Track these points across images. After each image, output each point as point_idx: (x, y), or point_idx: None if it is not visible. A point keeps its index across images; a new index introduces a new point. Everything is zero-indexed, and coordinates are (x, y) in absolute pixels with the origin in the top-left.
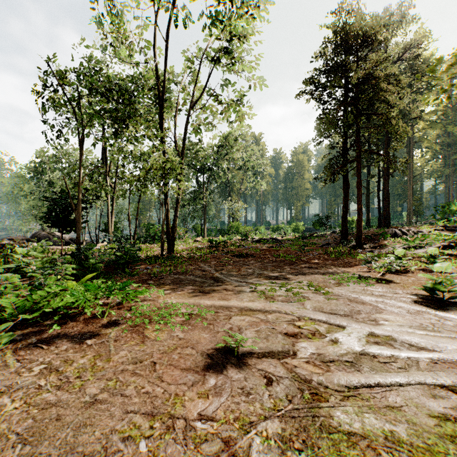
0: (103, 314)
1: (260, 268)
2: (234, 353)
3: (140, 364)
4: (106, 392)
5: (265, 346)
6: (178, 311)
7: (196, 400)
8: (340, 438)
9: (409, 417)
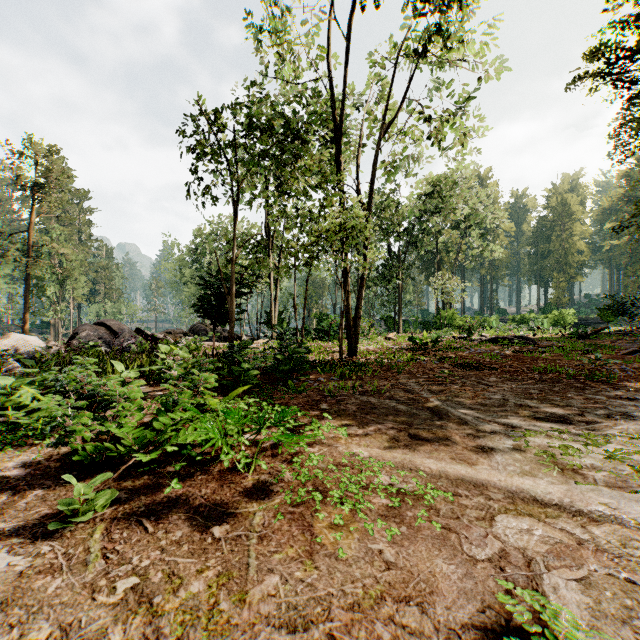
0: (248, 465)
1: (514, 392)
2: None
3: (303, 634)
4: None
5: None
6: (376, 482)
7: None
8: None
9: None
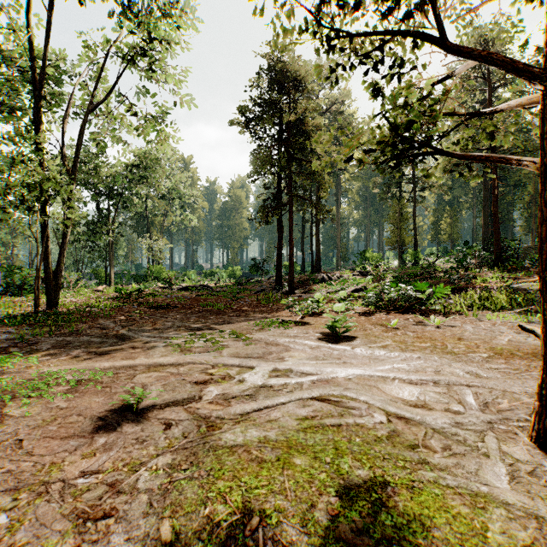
0: None
1: (181, 320)
2: (133, 409)
3: None
4: None
5: (170, 397)
6: (61, 379)
7: (80, 462)
8: (224, 452)
9: (282, 424)
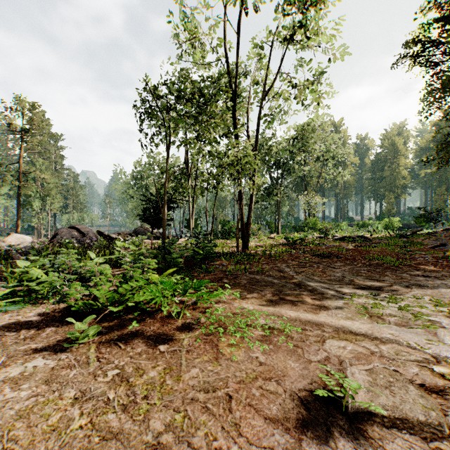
0: (178, 314)
1: (350, 272)
2: (340, 405)
3: (212, 394)
4: (171, 431)
5: (391, 405)
6: (256, 322)
7: None
8: None
9: None
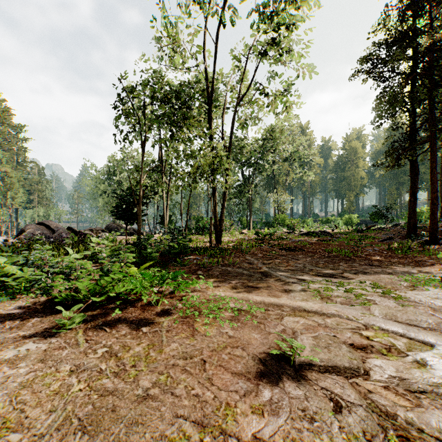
0: (157, 302)
1: (311, 263)
2: (290, 361)
3: (190, 360)
4: (157, 387)
5: (327, 358)
6: (227, 306)
7: (250, 416)
8: None
9: None
